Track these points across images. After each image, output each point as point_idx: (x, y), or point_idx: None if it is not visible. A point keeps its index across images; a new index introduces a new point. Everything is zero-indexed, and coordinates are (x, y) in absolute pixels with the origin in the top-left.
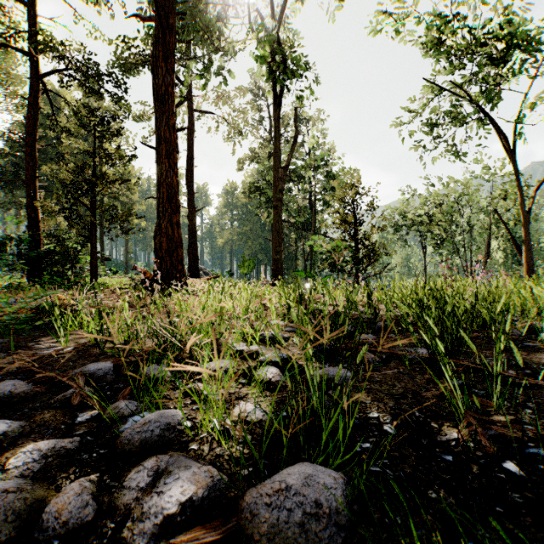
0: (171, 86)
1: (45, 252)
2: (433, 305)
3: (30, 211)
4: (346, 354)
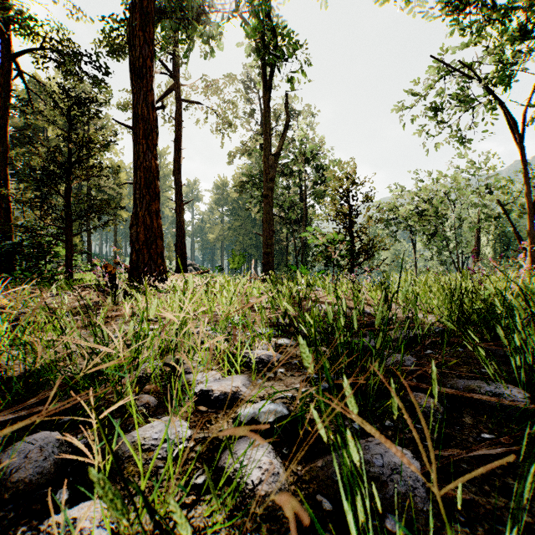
0: (149, 58)
1: (13, 244)
2: (469, 307)
3: (0, 200)
4: (388, 402)
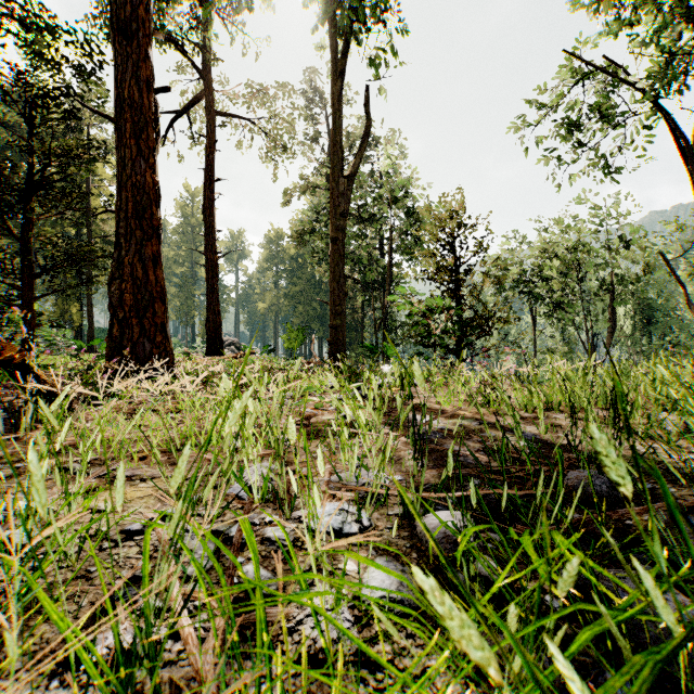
0: (143, 8)
1: None
2: None
3: None
4: None
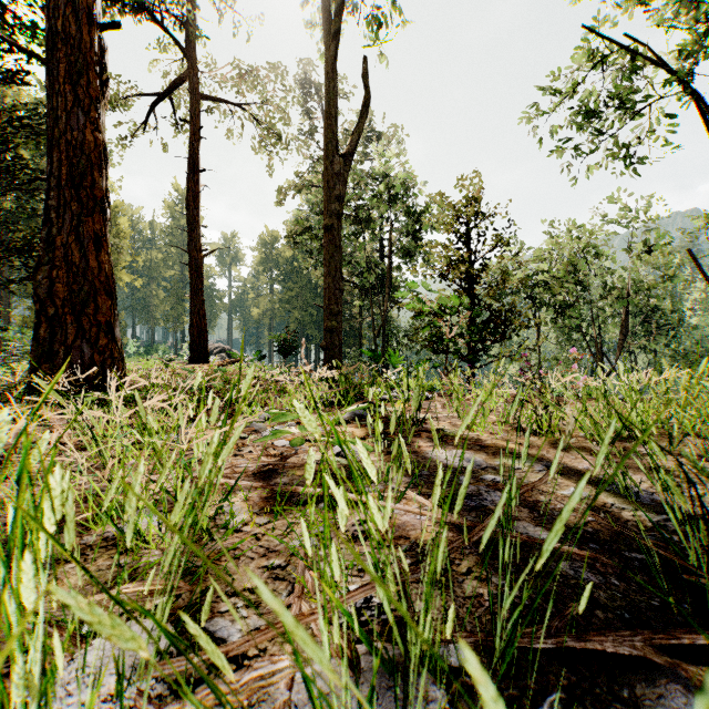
0: None
1: None
2: None
3: None
4: None
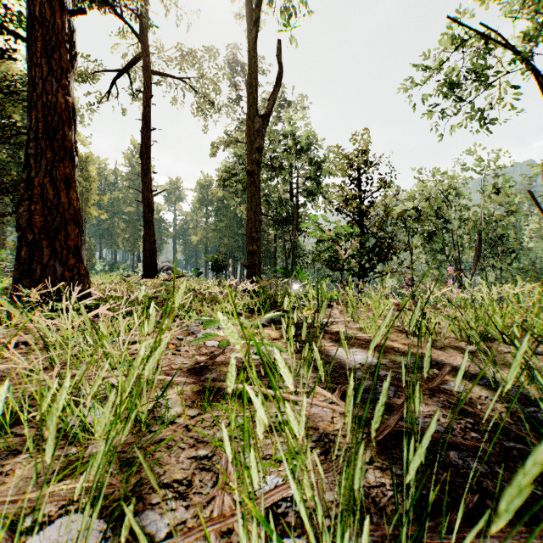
0: None
1: None
2: None
3: None
4: None
